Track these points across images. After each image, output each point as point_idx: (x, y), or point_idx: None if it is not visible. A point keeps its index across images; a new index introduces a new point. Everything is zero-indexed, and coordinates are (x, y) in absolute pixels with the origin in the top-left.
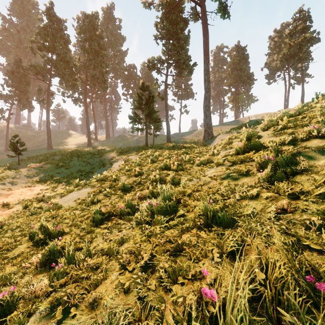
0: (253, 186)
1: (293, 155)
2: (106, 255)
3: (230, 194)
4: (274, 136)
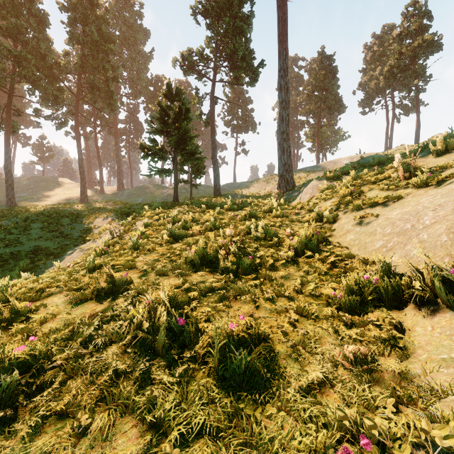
0: None
1: None
2: None
3: None
4: None
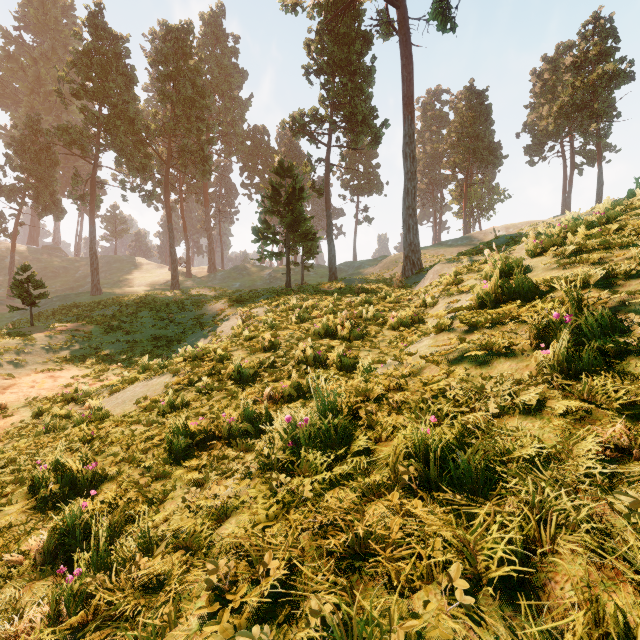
0: (525, 382)
1: (612, 309)
2: (186, 548)
3: (475, 401)
4: (559, 268)
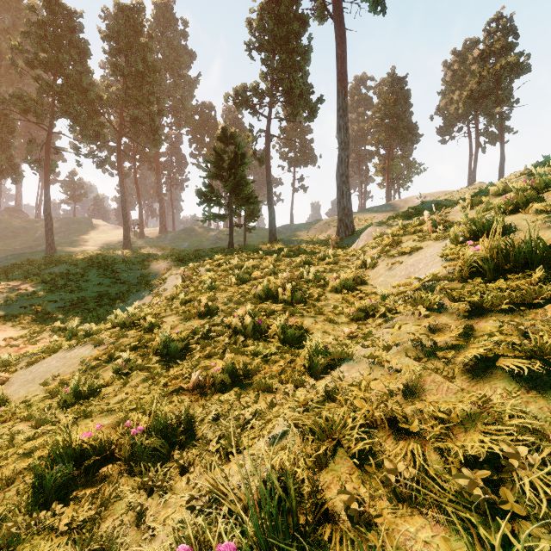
0: None
1: None
2: None
3: None
4: None
